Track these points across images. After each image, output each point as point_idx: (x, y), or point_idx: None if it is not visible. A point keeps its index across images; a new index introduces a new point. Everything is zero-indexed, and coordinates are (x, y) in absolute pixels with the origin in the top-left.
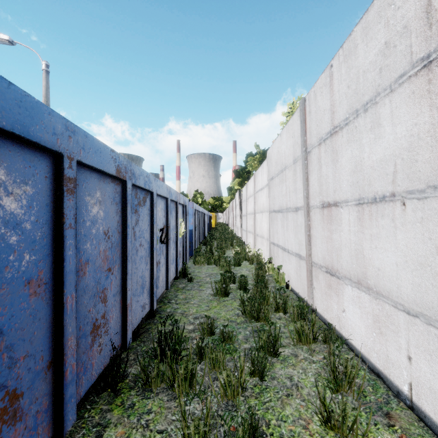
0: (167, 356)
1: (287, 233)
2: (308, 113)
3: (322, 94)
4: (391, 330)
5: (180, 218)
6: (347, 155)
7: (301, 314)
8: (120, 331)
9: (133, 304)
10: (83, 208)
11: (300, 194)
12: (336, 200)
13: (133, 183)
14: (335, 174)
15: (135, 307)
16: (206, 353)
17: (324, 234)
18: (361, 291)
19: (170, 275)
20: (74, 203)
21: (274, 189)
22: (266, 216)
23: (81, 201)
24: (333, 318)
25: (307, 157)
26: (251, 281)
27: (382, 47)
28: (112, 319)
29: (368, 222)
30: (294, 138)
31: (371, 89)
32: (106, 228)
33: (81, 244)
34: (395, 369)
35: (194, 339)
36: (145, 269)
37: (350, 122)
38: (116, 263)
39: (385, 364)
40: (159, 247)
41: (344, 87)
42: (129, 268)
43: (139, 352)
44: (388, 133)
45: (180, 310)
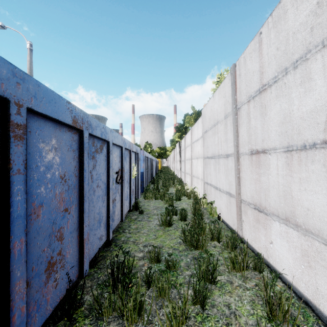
0: (118, 289)
1: (218, 175)
2: (238, 76)
3: (251, 59)
4: (321, 265)
5: (133, 163)
6: (275, 108)
7: (233, 243)
8: (77, 263)
9: (90, 237)
10: (37, 154)
11: (231, 143)
12: (264, 148)
13: (90, 132)
14: (264, 125)
15: (92, 240)
16: (153, 283)
17: (253, 176)
18: (289, 227)
19: (124, 209)
20: (23, 149)
21: (207, 140)
22: (201, 161)
23: (33, 147)
24: (261, 248)
25: (237, 112)
26: (189, 213)
27: (313, 7)
28: (69, 254)
29: (297, 167)
30: (225, 98)
31: (301, 48)
32: (62, 173)
33: (33, 189)
34: (325, 301)
35: (143, 266)
36: (102, 206)
37: (278, 80)
38: (73, 203)
39: (314, 295)
40: (115, 187)
41: (273, 50)
42: (85, 207)
43: (95, 279)
44: (319, 85)
45: (132, 239)
